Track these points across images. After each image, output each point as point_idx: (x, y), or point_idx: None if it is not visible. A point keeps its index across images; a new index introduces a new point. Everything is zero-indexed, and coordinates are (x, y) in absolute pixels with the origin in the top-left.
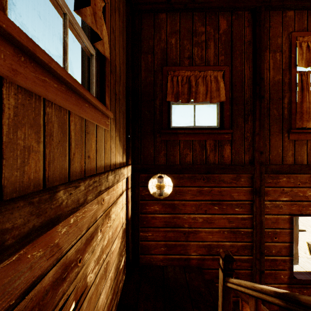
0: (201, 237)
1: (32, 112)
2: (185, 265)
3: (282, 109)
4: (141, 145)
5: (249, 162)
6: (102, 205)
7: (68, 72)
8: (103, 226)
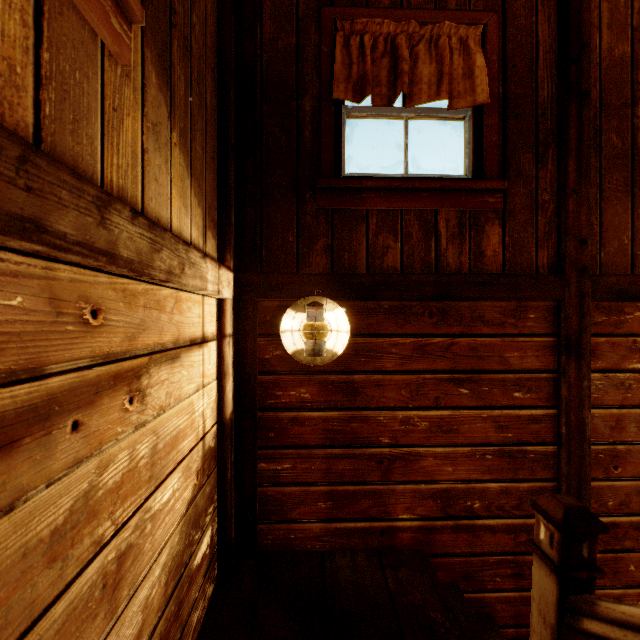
0: (424, 472)
1: None
2: (382, 546)
3: (631, 131)
4: (261, 220)
5: (549, 270)
6: (87, 330)
7: None
8: (98, 415)
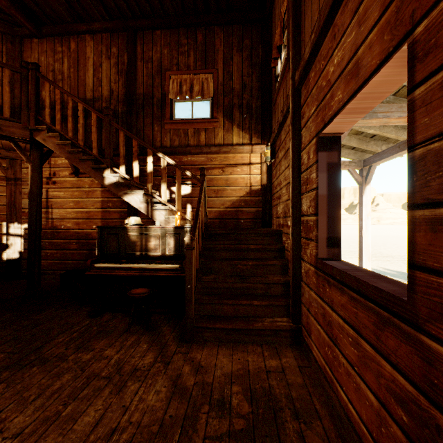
0: (282, 198)
1: (176, 133)
2: (279, 228)
3: None
4: (272, 125)
5: None
6: (212, 161)
7: (182, 120)
8: (214, 171)
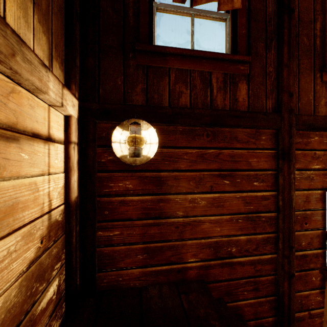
0: (204, 231)
1: None
2: (178, 280)
3: (313, 37)
4: (99, 69)
5: (272, 111)
6: None
7: None
8: None
